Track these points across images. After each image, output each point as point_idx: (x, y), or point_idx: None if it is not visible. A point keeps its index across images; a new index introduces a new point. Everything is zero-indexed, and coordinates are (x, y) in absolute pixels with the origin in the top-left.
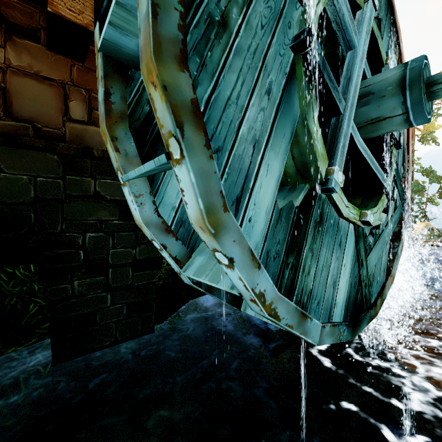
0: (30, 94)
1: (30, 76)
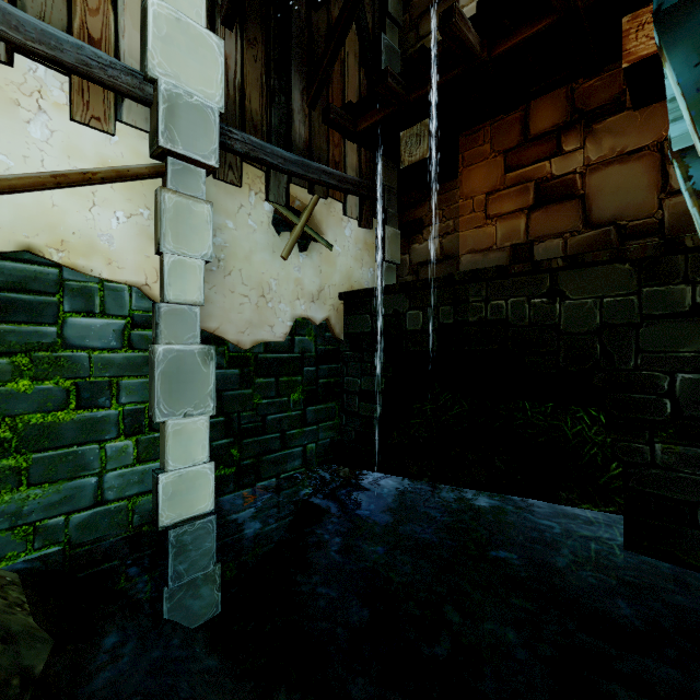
0: (611, 187)
1: (611, 163)
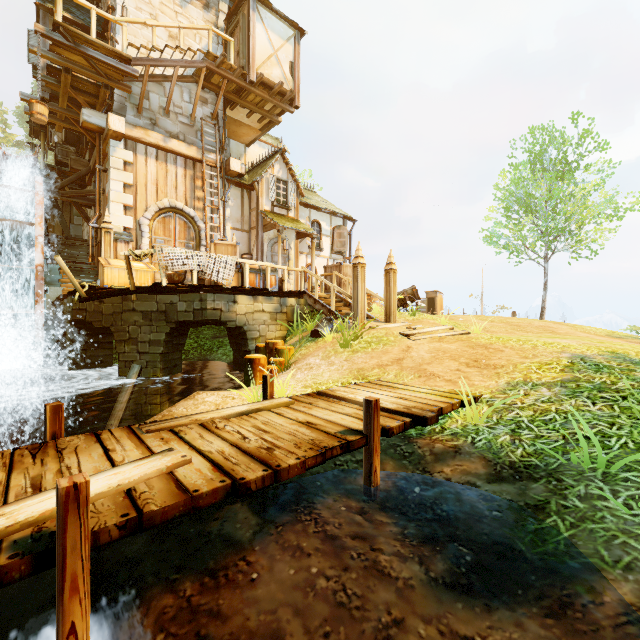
0: None
1: None
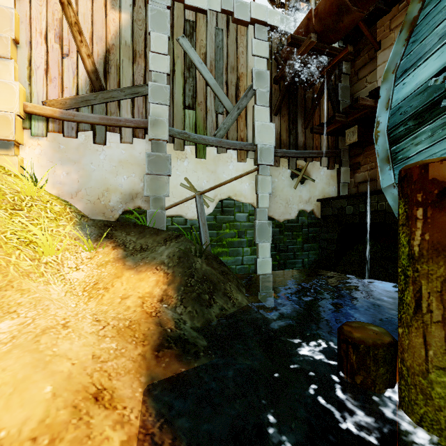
0: None
1: None
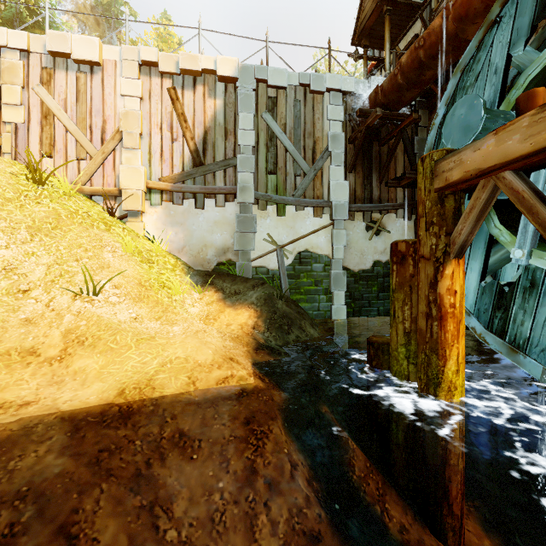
0: None
1: None
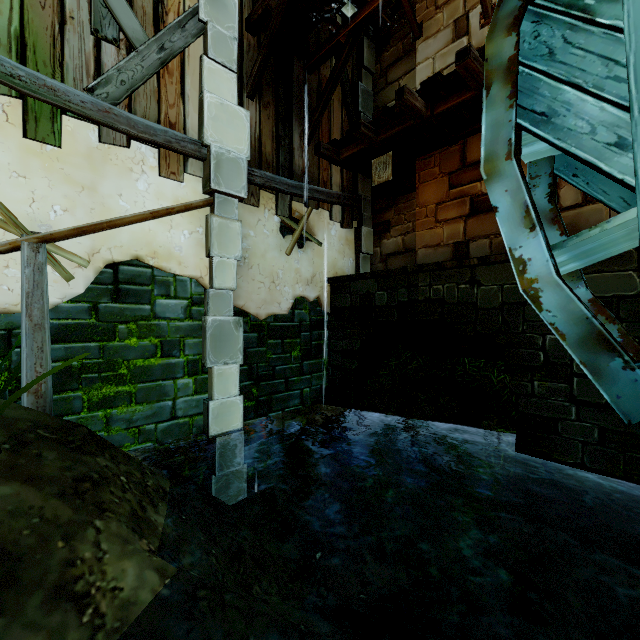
0: None
1: None
